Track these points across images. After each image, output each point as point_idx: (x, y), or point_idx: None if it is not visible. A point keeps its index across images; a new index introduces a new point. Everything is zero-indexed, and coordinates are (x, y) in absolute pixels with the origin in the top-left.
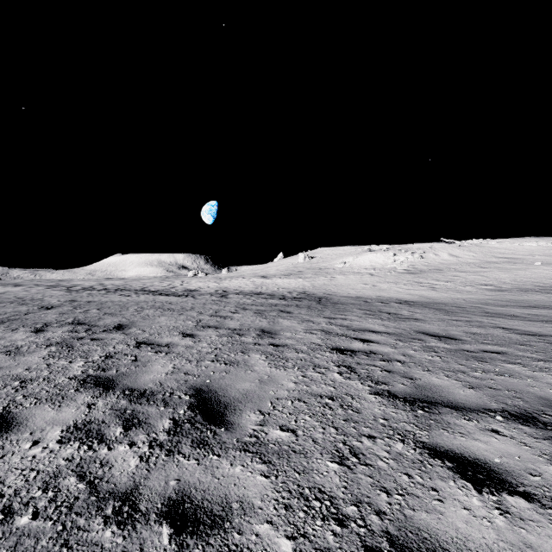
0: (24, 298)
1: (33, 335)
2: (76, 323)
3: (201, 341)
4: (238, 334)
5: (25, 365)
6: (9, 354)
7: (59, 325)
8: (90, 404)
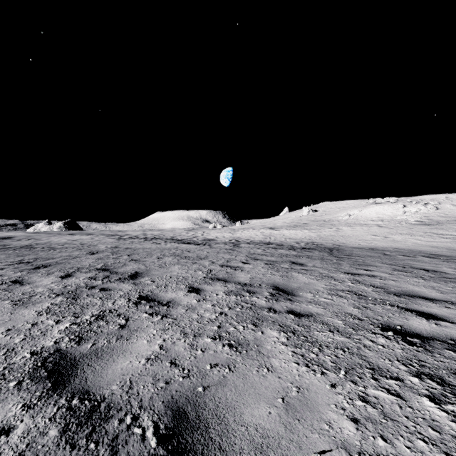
0: (84, 244)
1: (57, 281)
2: (101, 269)
3: (206, 299)
4: (248, 291)
5: (13, 322)
6: (16, 305)
7: (87, 271)
8: (5, 428)
